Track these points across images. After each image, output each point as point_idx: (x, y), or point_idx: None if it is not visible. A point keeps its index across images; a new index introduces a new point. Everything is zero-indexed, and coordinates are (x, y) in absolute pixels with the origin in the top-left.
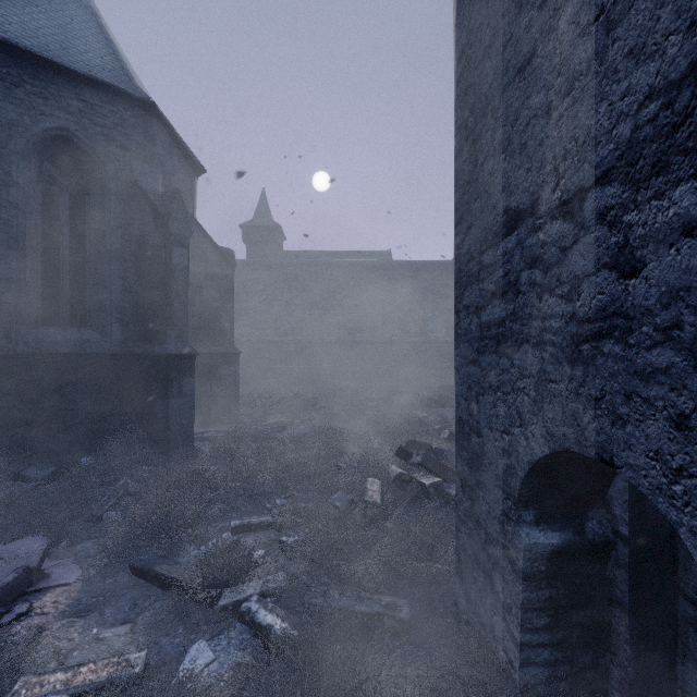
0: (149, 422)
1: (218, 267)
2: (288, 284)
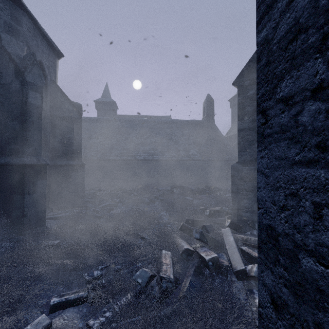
0: (10, 211)
1: (71, 113)
2: (118, 130)
